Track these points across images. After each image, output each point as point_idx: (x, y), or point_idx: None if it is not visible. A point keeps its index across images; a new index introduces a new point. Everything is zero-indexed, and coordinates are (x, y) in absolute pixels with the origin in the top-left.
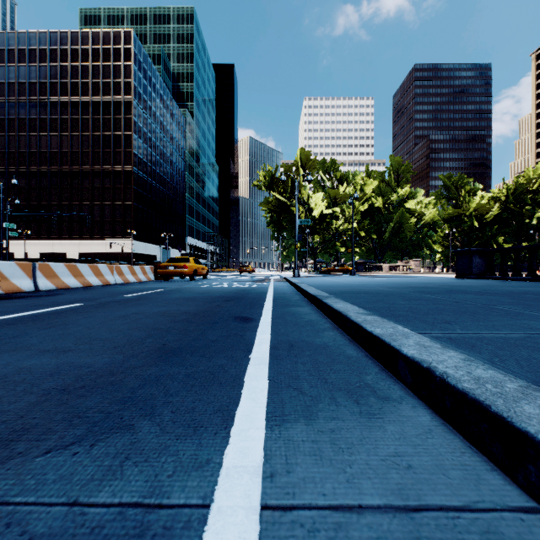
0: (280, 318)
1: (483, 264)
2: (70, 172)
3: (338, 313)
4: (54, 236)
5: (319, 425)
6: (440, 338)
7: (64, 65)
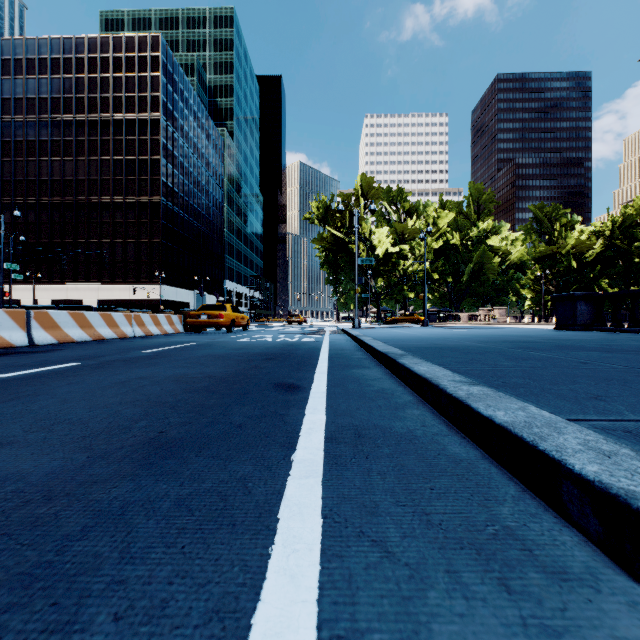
0: (339, 386)
1: (591, 312)
2: (87, 204)
3: (424, 380)
4: (68, 280)
5: None
6: (611, 431)
7: (80, 77)
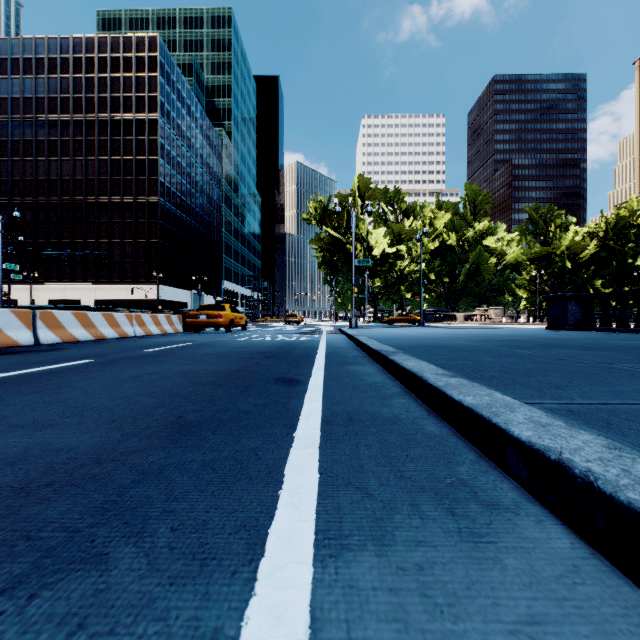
0: (335, 380)
1: (581, 312)
2: (85, 204)
3: (411, 374)
4: (66, 280)
5: (398, 557)
6: (557, 411)
7: (78, 77)
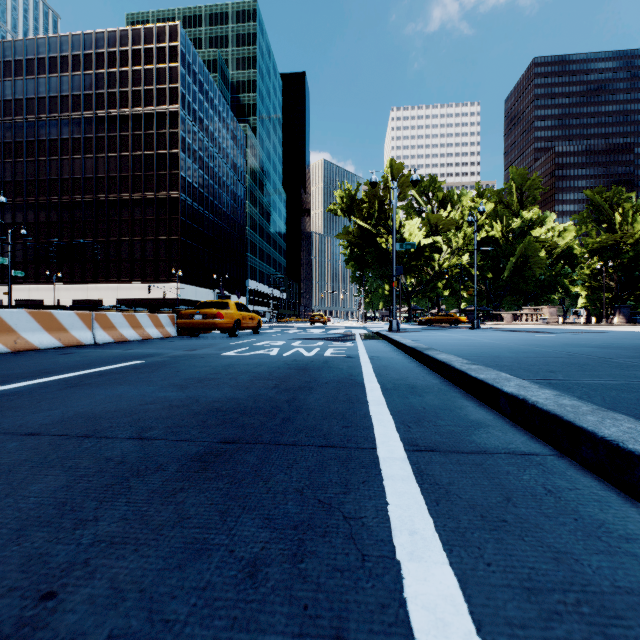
0: None
1: None
2: (107, 202)
3: None
4: (89, 279)
5: None
6: None
7: (100, 72)
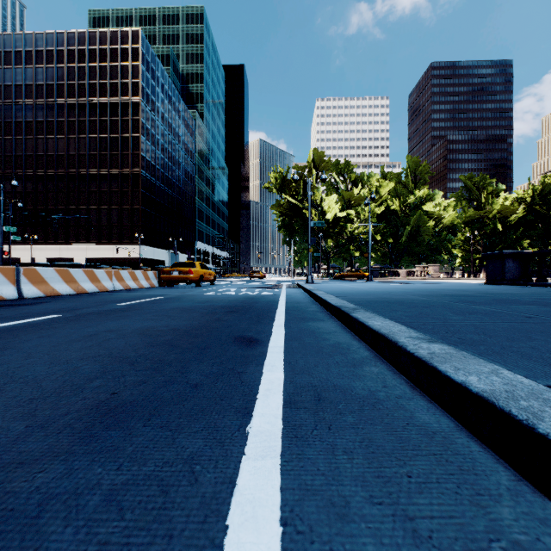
0: (296, 339)
1: (518, 269)
2: (77, 175)
3: (381, 336)
4: (61, 241)
5: None
6: None
7: (71, 66)
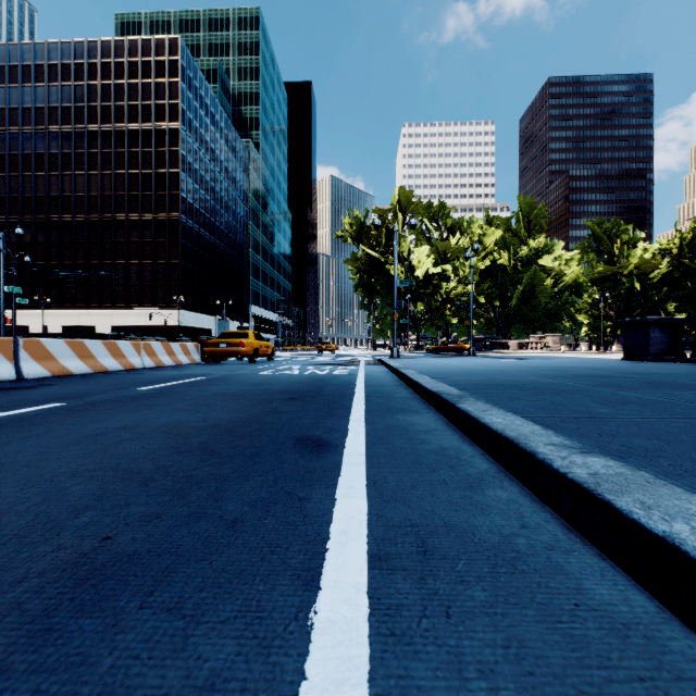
0: (382, 442)
1: (666, 340)
2: (100, 222)
3: (507, 442)
4: (80, 305)
5: None
6: None
7: (93, 84)
